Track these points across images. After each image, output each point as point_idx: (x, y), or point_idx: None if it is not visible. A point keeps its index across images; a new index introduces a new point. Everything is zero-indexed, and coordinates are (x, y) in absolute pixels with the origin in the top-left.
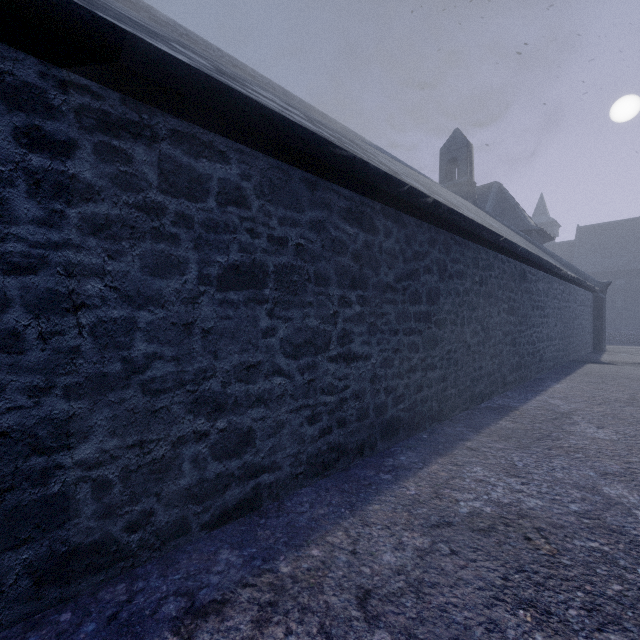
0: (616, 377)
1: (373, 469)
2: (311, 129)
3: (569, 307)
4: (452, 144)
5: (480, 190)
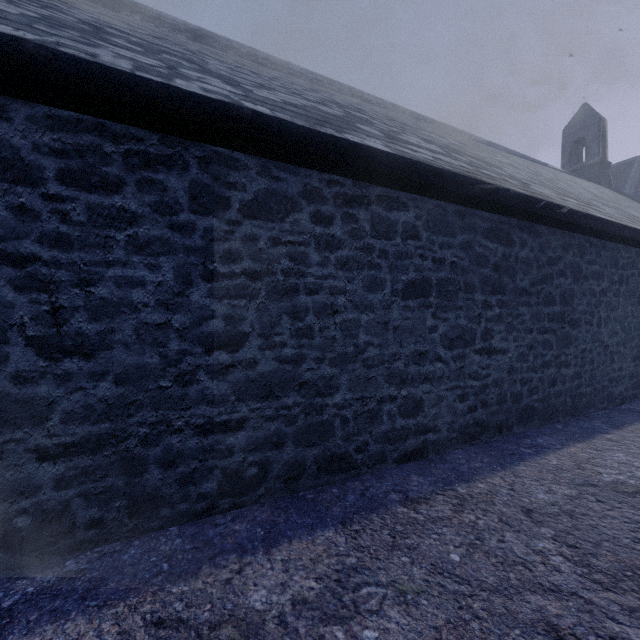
0: None
1: (513, 445)
2: (460, 170)
3: None
4: (578, 122)
5: (616, 168)
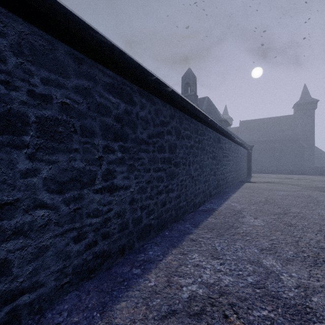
0: (258, 189)
1: (129, 265)
2: None
3: (238, 156)
4: (187, 75)
5: (200, 100)
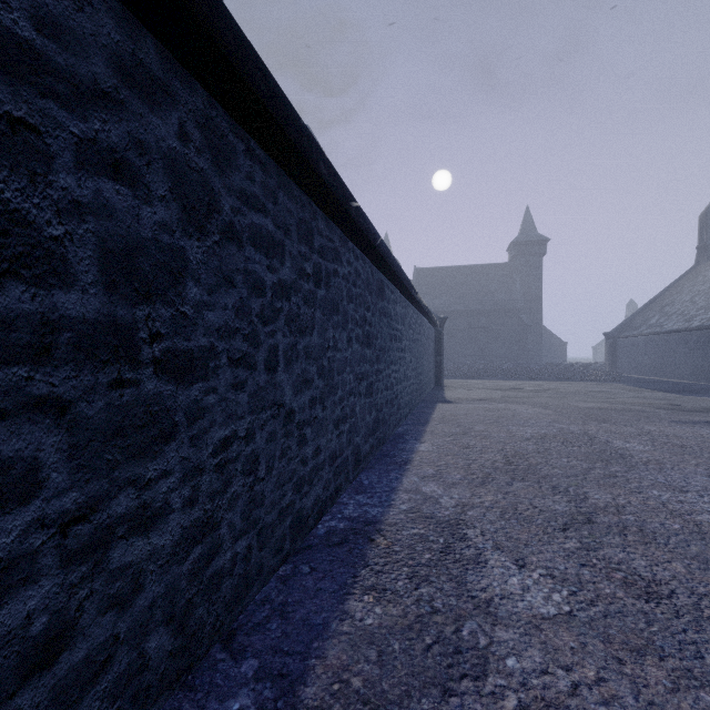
0: (471, 422)
1: None
2: None
3: (420, 340)
4: None
5: None
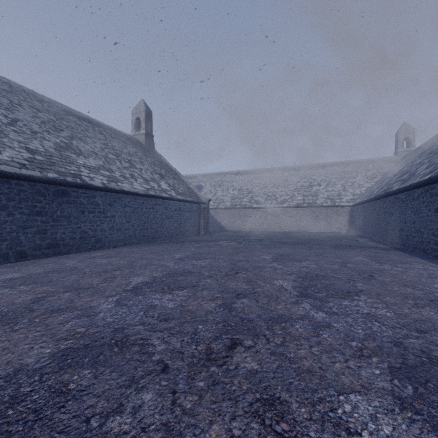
0: None
1: None
2: None
3: None
4: None
5: None
